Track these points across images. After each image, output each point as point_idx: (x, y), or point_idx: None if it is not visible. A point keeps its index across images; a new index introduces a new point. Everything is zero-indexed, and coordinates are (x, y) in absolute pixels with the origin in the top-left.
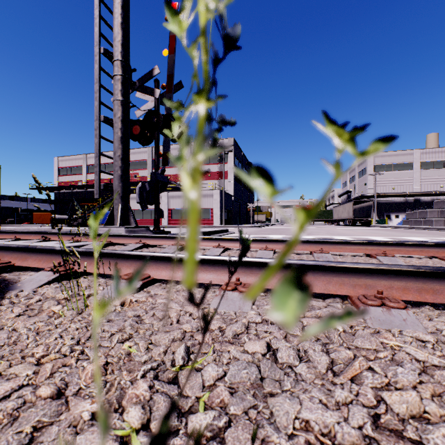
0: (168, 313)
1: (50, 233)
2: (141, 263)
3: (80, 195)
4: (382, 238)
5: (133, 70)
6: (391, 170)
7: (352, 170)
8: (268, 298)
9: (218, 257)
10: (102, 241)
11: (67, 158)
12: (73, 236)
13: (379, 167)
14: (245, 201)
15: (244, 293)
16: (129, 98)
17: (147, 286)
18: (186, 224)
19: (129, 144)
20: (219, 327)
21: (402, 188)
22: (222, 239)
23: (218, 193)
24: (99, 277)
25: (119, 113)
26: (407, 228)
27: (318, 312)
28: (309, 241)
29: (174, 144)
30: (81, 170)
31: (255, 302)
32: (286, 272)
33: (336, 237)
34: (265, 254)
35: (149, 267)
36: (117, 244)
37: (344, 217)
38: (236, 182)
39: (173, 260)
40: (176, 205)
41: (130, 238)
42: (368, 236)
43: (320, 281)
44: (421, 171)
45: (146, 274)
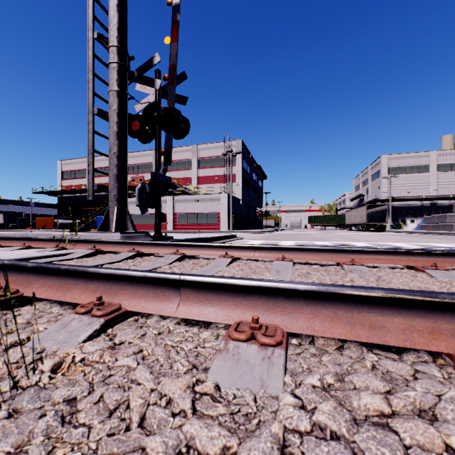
0: (128, 397)
1: (34, 240)
2: (111, 286)
3: (84, 199)
4: (405, 245)
5: (131, 58)
6: (406, 173)
7: (364, 173)
8: (305, 352)
9: (224, 280)
10: (90, 249)
11: (71, 162)
12: (59, 242)
13: (393, 170)
14: (253, 206)
15: (267, 348)
16: (126, 89)
17: (114, 325)
18: (192, 229)
19: (126, 140)
20: (223, 449)
21: (418, 191)
22: (229, 247)
23: (226, 197)
24: (57, 303)
25: (114, 105)
26: (426, 233)
27: (413, 397)
28: (337, 250)
29: (180, 147)
30: (85, 174)
31: (287, 362)
32: (334, 306)
33: (354, 243)
34: (283, 265)
35: (122, 292)
36: (108, 252)
37: (357, 222)
38: (244, 185)
39: (156, 282)
40: (182, 209)
41: (122, 245)
42: (388, 242)
43: (395, 324)
44: (438, 173)
45: (115, 304)
